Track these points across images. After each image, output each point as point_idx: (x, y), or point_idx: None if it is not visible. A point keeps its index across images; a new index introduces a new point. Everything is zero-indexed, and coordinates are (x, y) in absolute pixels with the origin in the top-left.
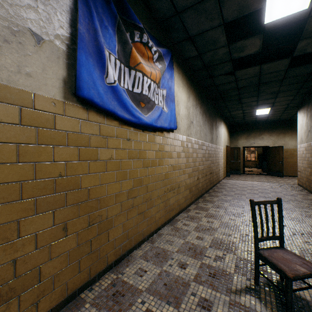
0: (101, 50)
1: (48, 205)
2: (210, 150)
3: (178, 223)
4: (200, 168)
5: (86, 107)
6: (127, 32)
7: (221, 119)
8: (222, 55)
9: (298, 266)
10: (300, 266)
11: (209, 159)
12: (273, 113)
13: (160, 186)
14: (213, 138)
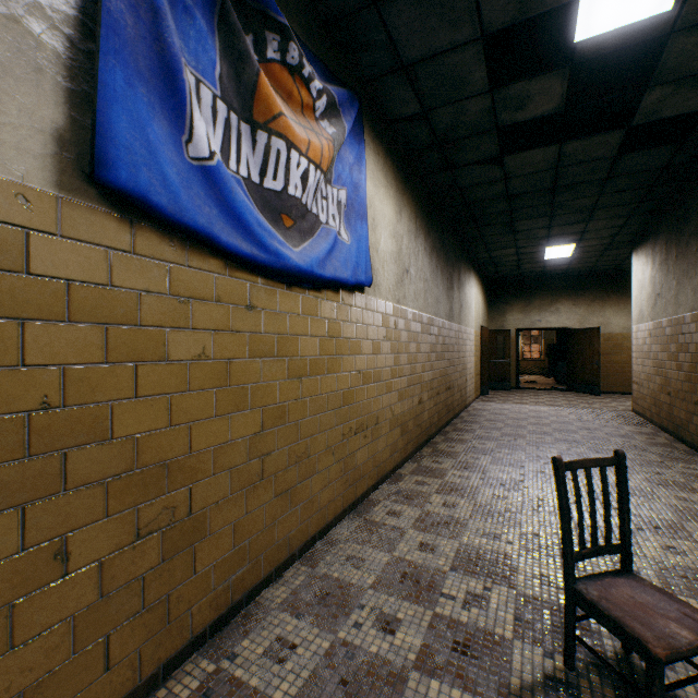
0: (173, 67)
1: (6, 493)
2: (448, 337)
3: (376, 510)
4: (425, 377)
5: (129, 217)
6: (248, 33)
7: (469, 266)
8: (476, 115)
9: (673, 625)
10: (679, 625)
11: (445, 357)
12: (580, 255)
13: (332, 423)
14: (454, 309)
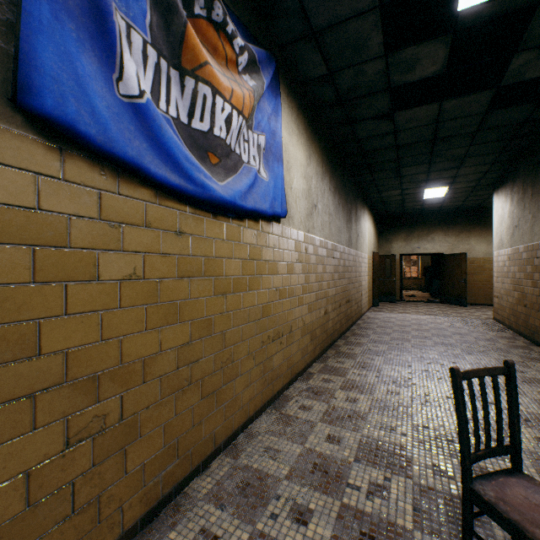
0: (103, 9)
1: None
2: (347, 260)
3: (290, 405)
4: (330, 293)
5: (58, 145)
6: None
7: (364, 204)
8: (372, 76)
9: None
10: None
11: (345, 276)
12: (452, 196)
13: (253, 332)
14: (352, 238)
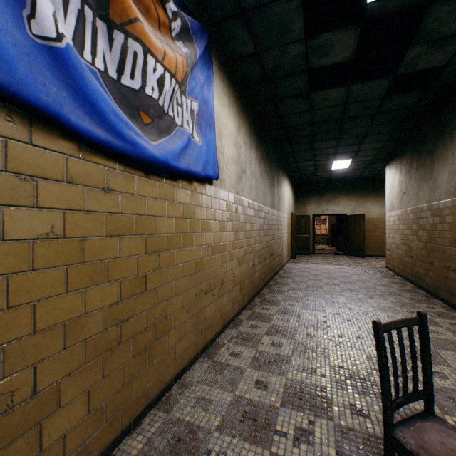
0: None
1: None
2: (271, 219)
3: (221, 352)
4: (257, 248)
5: None
6: None
7: (284, 172)
8: (294, 58)
9: None
10: None
11: (269, 233)
12: (354, 167)
13: (187, 287)
14: (275, 201)
